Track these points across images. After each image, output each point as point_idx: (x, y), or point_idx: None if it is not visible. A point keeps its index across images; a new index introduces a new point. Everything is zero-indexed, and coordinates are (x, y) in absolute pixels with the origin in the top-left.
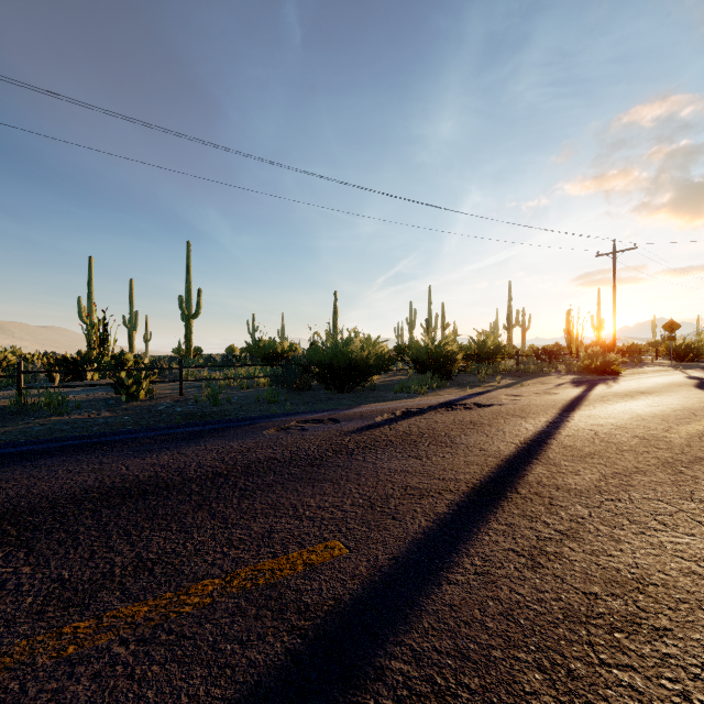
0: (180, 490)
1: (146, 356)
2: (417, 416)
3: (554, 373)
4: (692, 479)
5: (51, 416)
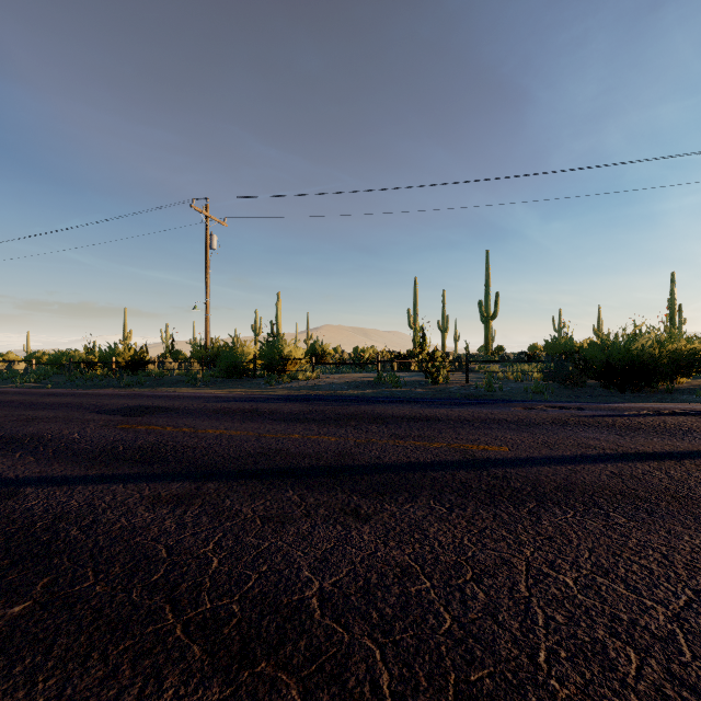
0: (444, 422)
1: (454, 354)
2: (681, 415)
3: None
4: None
5: (392, 388)
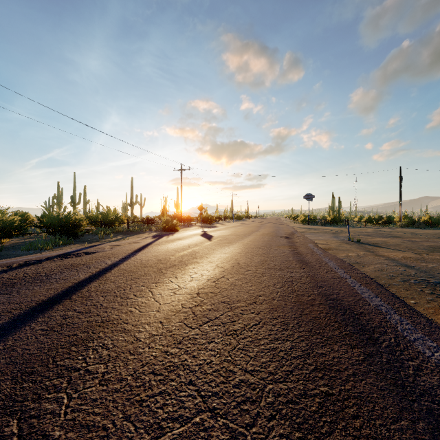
0: None
1: None
2: (30, 265)
3: (149, 231)
4: (164, 274)
5: None
